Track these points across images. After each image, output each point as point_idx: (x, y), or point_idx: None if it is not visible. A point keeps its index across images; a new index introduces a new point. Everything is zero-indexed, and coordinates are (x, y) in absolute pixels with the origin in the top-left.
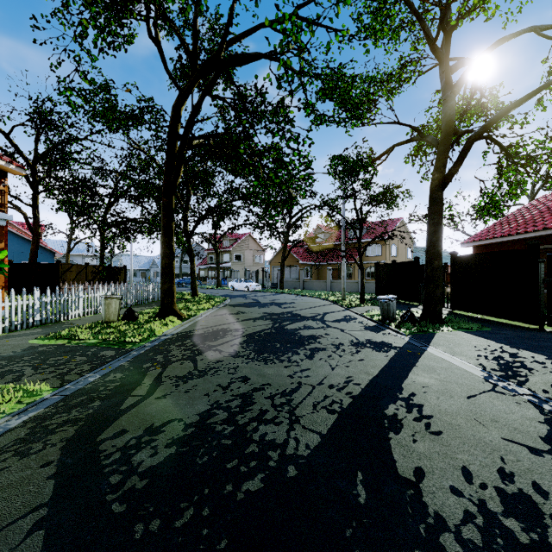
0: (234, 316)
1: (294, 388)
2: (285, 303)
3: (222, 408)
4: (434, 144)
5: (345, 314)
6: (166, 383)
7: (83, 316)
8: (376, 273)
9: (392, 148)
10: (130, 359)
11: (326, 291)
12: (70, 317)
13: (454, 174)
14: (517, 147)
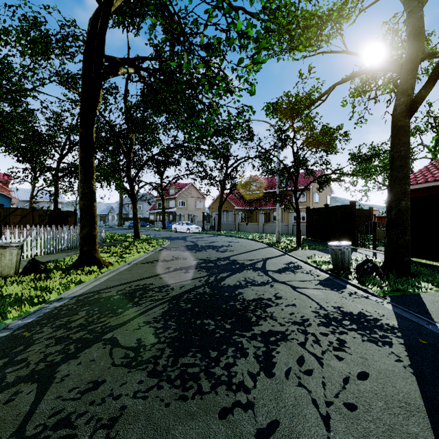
0: (165, 263)
1: None
2: (222, 245)
3: None
4: (393, 67)
5: (286, 260)
6: None
7: None
8: (307, 217)
9: (333, 87)
10: None
11: (259, 233)
12: None
13: (424, 97)
14: None
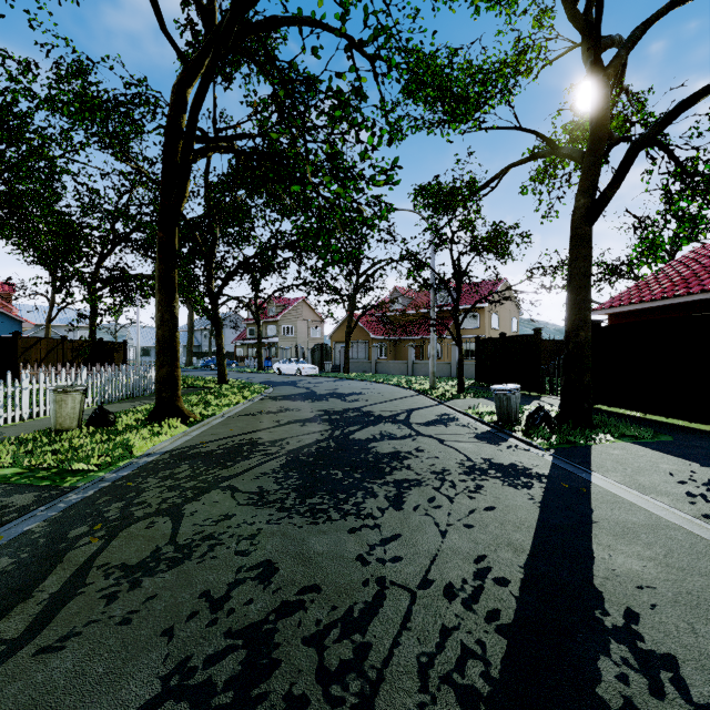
0: (273, 415)
1: (371, 601)
2: (352, 393)
3: (189, 692)
4: (575, 156)
5: (440, 411)
6: (91, 589)
7: (28, 420)
8: (476, 351)
9: (506, 171)
10: (56, 513)
11: (407, 376)
12: (3, 422)
13: (609, 199)
14: (696, 163)
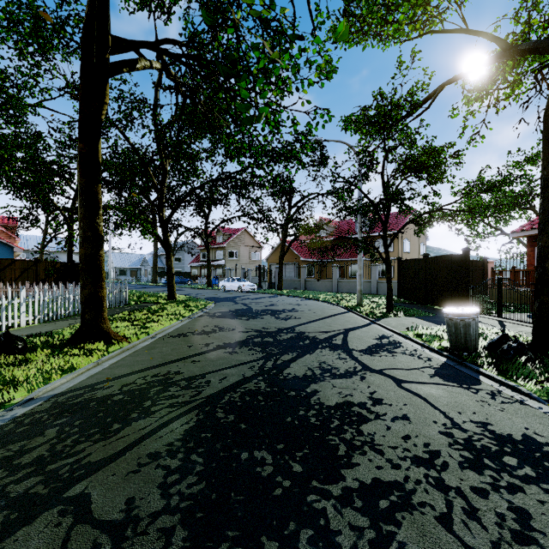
0: (204, 337)
1: None
2: (285, 310)
3: None
4: (543, 45)
5: (376, 332)
6: None
7: None
8: (398, 271)
9: (441, 88)
10: None
11: (333, 293)
12: None
13: None
14: None
